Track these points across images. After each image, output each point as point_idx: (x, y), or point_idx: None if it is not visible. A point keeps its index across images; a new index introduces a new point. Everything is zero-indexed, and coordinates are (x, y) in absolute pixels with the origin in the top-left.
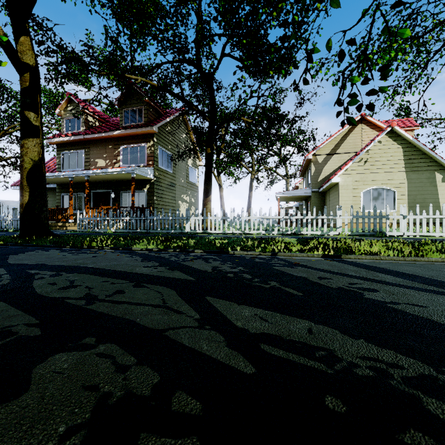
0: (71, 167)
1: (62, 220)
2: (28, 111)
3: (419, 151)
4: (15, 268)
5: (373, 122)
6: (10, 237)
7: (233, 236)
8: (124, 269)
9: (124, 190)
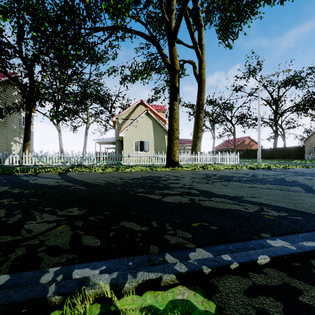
0: None
1: None
2: None
3: (159, 124)
4: None
5: (147, 105)
6: None
7: (36, 167)
8: None
9: None
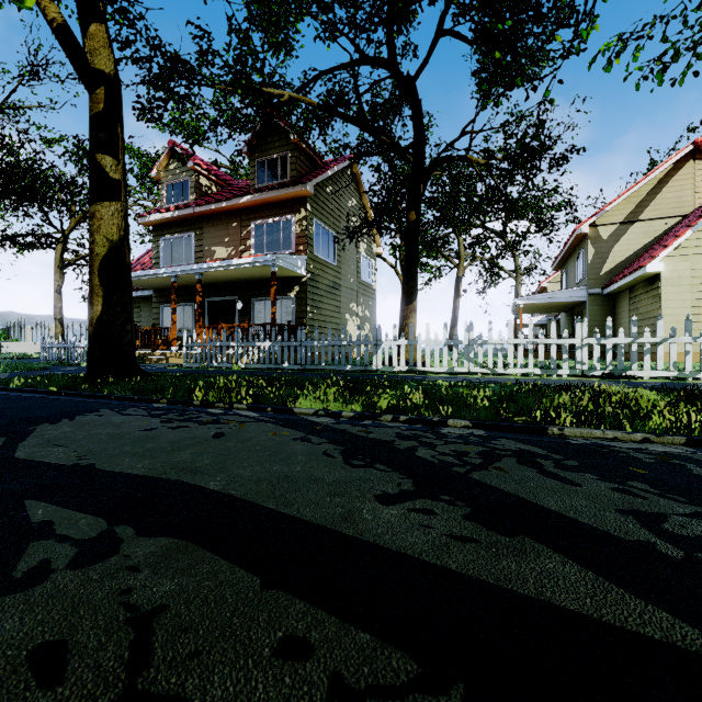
0: (175, 262)
1: (161, 348)
2: (101, 154)
3: None
4: (5, 488)
5: None
6: (73, 377)
7: (481, 380)
8: (321, 512)
9: (257, 296)
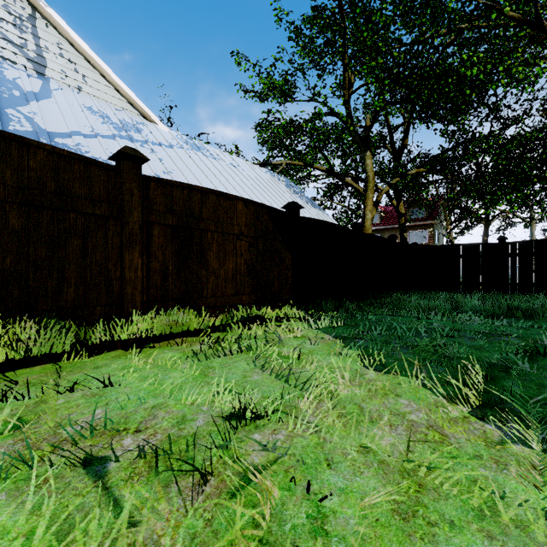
0: None
1: None
2: (404, 233)
3: None
4: None
5: None
6: None
7: None
8: None
9: None
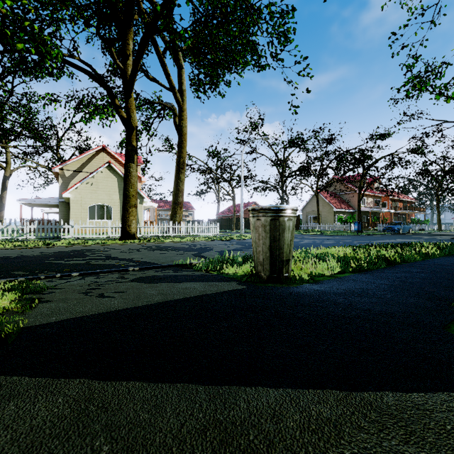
0: None
1: None
2: None
3: None
4: None
5: (112, 154)
6: None
7: None
8: None
9: None
